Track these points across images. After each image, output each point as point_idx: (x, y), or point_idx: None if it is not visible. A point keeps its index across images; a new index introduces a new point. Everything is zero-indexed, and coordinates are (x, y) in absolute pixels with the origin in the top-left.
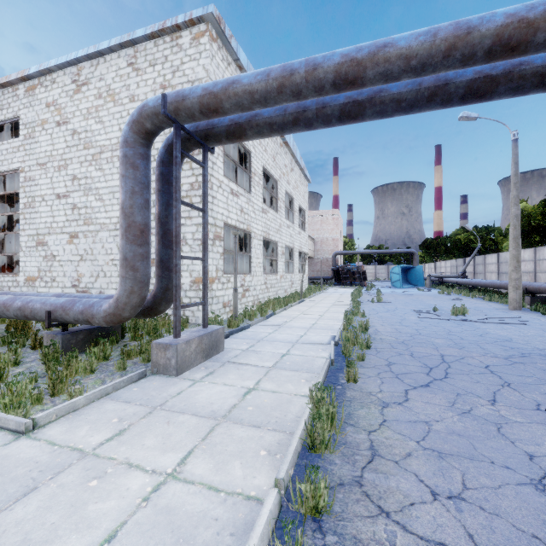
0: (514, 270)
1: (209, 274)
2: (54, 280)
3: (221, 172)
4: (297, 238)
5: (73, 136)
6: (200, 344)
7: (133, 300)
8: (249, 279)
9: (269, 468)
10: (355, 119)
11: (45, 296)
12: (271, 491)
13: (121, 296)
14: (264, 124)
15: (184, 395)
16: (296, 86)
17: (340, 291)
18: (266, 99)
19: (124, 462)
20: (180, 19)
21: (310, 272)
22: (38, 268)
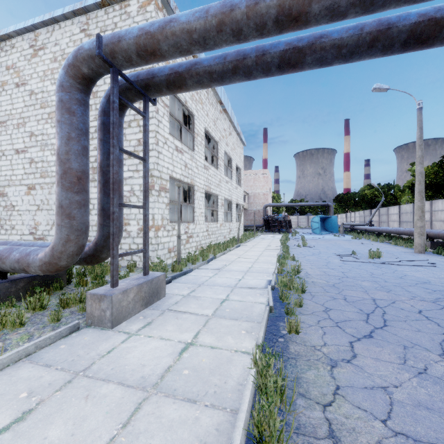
0: (419, 219)
1: (155, 222)
2: (13, 228)
3: (166, 130)
4: (234, 192)
5: (31, 97)
6: (139, 292)
7: (69, 249)
8: (192, 227)
9: None
10: (294, 67)
11: None
12: None
13: (57, 244)
14: (203, 73)
15: (115, 354)
16: (236, 23)
17: (270, 237)
18: (205, 39)
19: None
20: None
21: (245, 221)
22: None
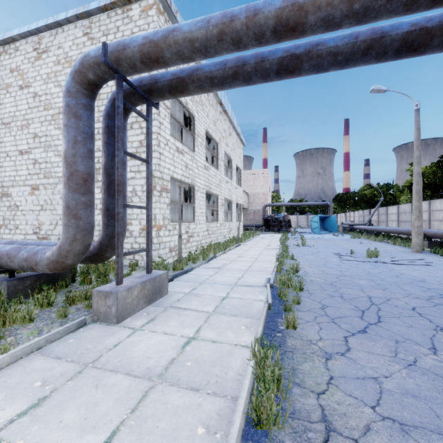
0: (416, 218)
1: (156, 222)
2: (17, 227)
3: (167, 132)
4: (234, 192)
5: (34, 99)
6: (143, 290)
7: (76, 248)
8: (193, 226)
9: None
10: (292, 73)
11: None
12: None
13: (63, 244)
14: (204, 79)
15: (121, 347)
16: (236, 33)
17: (270, 236)
18: (206, 47)
19: None
20: None
21: (245, 221)
22: (3, 217)
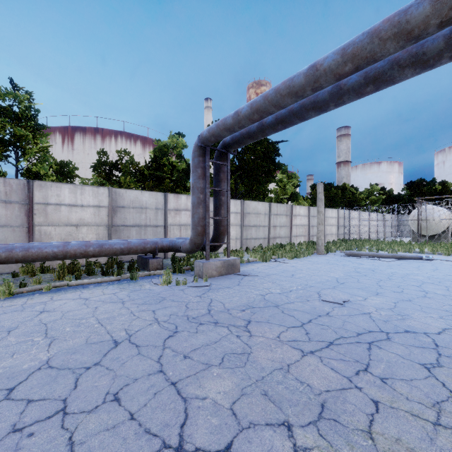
0: None
1: None
2: None
3: None
4: None
5: None
6: None
7: None
8: None
9: None
10: None
11: None
12: None
13: None
14: None
15: None
16: None
17: None
18: None
19: None
20: None
21: None
22: None
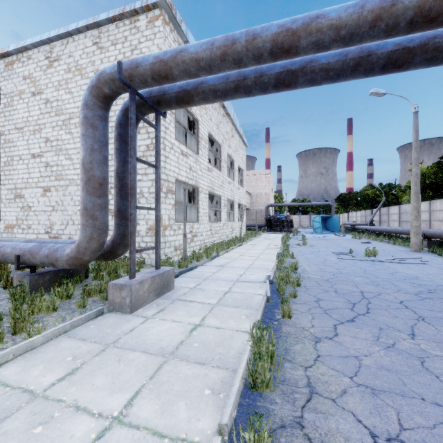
0: (414, 218)
1: (162, 222)
2: (29, 227)
3: (173, 136)
4: (236, 192)
5: (46, 105)
6: (153, 284)
7: (93, 245)
8: (197, 226)
9: (212, 409)
10: (288, 86)
11: (18, 241)
12: (215, 440)
13: (82, 242)
14: (208, 91)
15: (136, 332)
16: (237, 54)
17: (272, 236)
18: (211, 66)
19: (72, 405)
20: (137, 4)
21: (247, 221)
22: (16, 217)
